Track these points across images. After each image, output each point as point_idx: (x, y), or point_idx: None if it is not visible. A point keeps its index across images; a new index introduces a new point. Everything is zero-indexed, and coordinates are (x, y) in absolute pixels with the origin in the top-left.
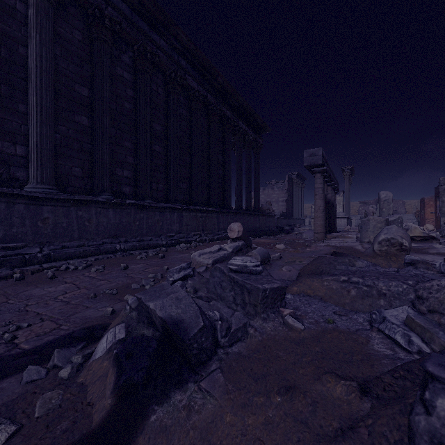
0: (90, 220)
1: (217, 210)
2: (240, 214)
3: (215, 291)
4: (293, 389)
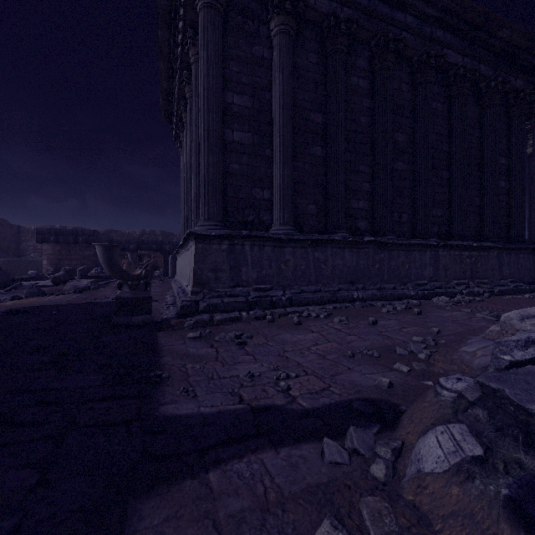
0: (325, 262)
1: (498, 245)
2: None
3: None
4: None
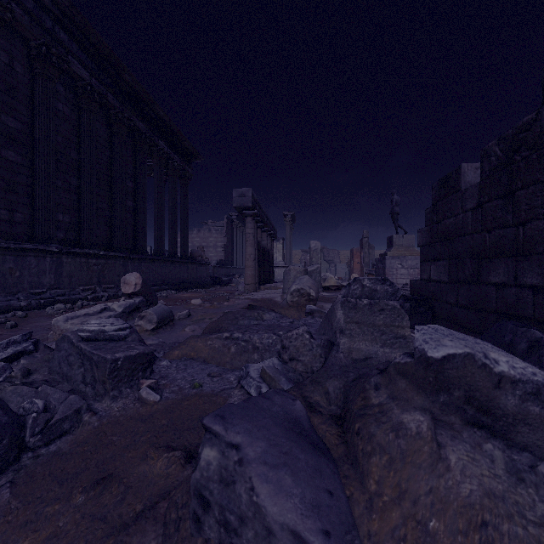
0: None
1: (123, 255)
2: (160, 261)
3: (60, 370)
4: (107, 479)
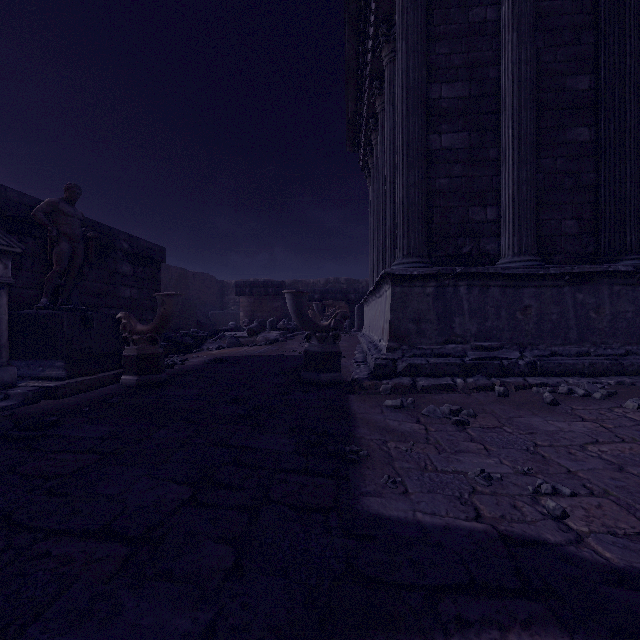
0: (597, 308)
1: None
2: None
3: None
4: None
